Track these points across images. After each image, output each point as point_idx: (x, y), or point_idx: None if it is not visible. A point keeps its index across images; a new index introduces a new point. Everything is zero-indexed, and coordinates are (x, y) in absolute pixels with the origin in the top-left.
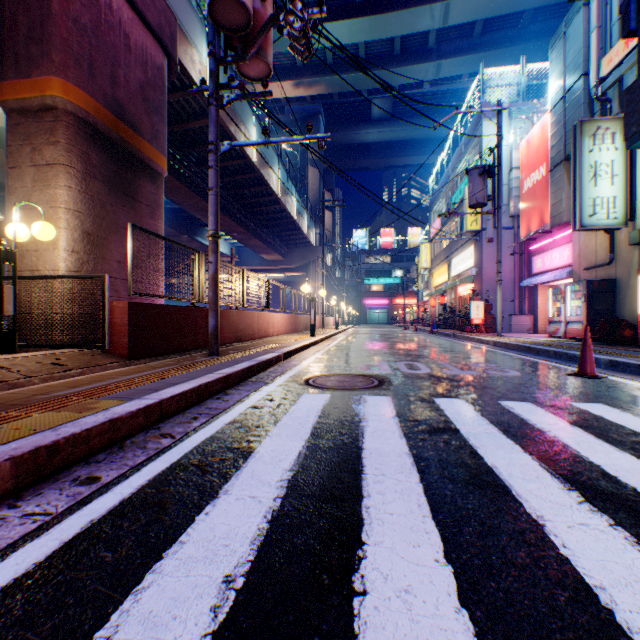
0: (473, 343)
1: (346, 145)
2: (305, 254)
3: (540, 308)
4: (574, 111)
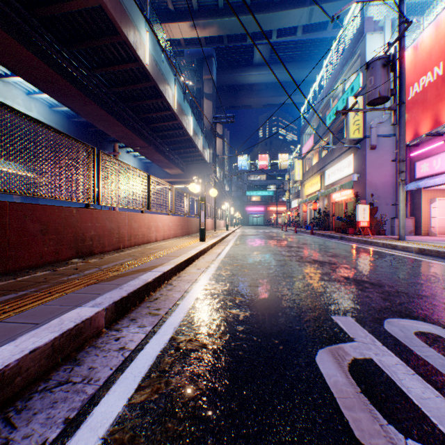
0: (384, 249)
1: (233, 85)
2: (201, 169)
3: (423, 211)
4: None
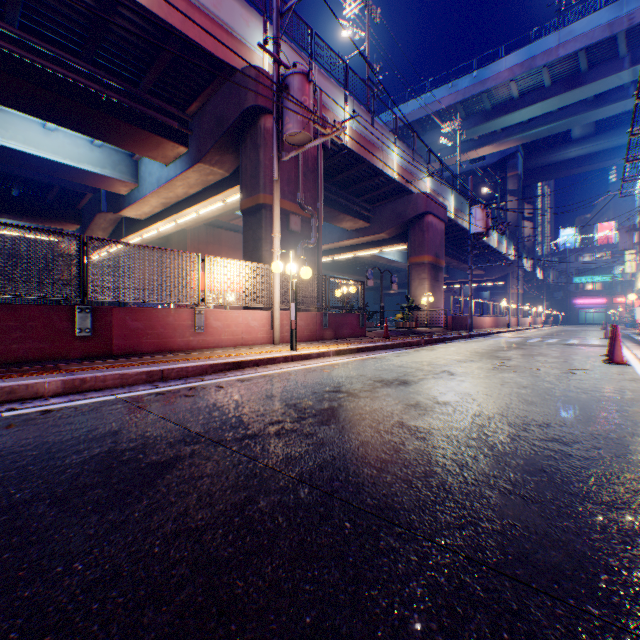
0: None
1: (545, 165)
2: (503, 267)
3: None
4: None
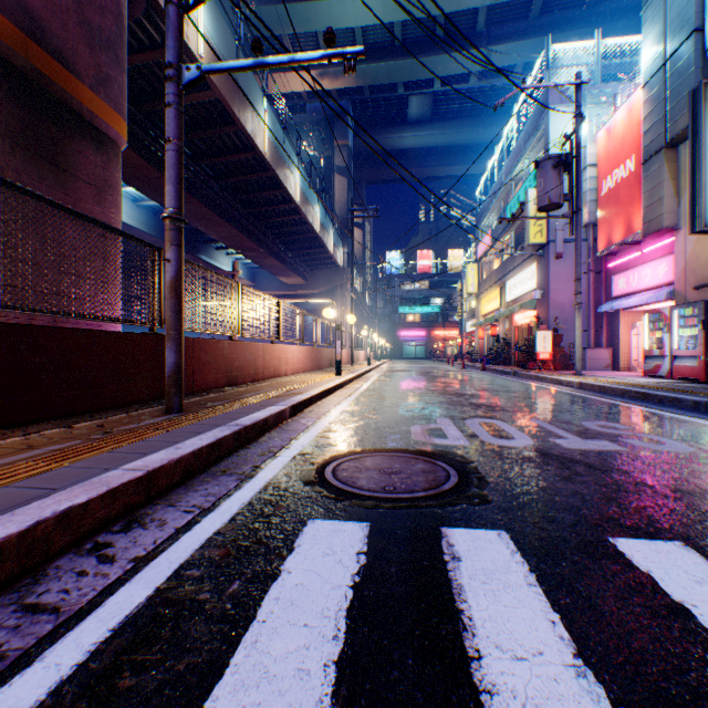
0: (548, 385)
1: (379, 151)
2: (331, 277)
3: (622, 339)
4: (681, 80)
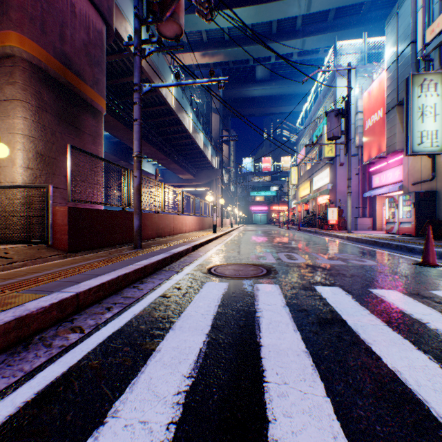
0: (331, 238)
1: (238, 98)
2: (209, 174)
3: (377, 212)
4: (405, 69)
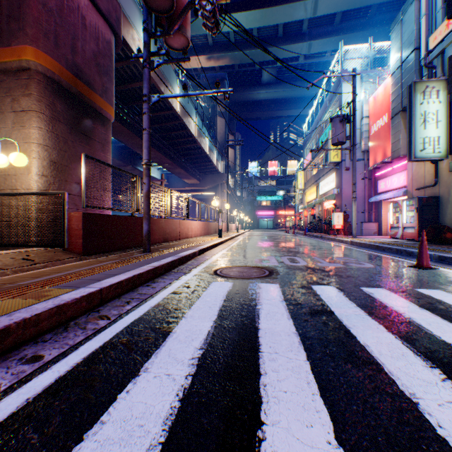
0: (336, 242)
1: (244, 102)
2: (215, 179)
3: (383, 217)
4: (408, 75)
